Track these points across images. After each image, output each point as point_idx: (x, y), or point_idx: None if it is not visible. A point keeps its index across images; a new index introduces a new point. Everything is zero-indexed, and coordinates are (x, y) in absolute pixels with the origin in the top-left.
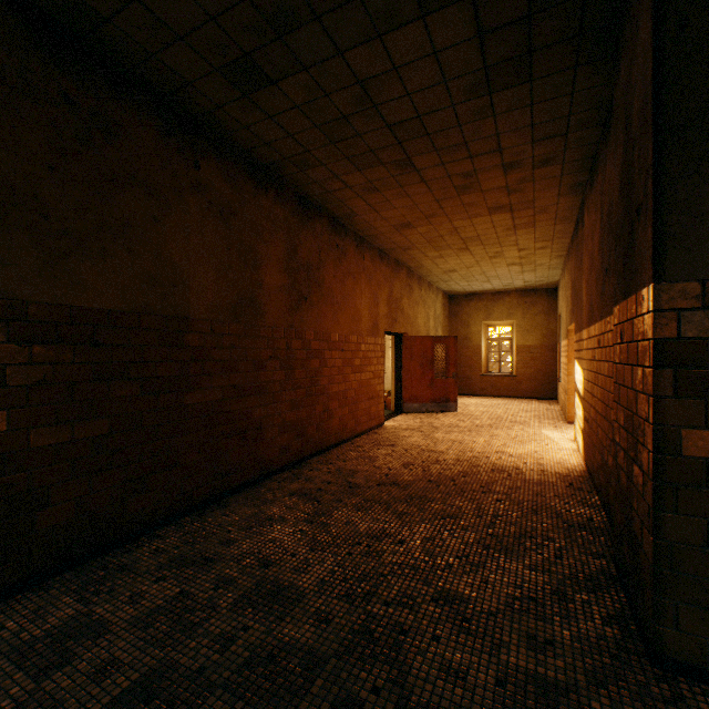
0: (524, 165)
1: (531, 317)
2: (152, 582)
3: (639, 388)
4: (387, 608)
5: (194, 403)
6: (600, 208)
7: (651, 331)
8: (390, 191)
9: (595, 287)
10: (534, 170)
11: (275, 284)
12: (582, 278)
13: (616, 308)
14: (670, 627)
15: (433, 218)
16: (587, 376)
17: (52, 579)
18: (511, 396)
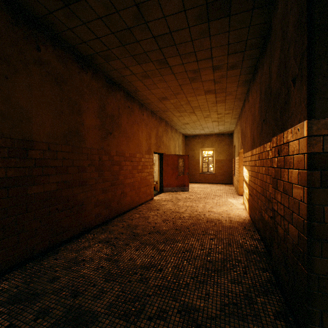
0: (223, 68)
1: (221, 146)
2: None
3: (295, 182)
4: (150, 322)
5: (36, 193)
6: (260, 90)
7: (307, 148)
8: (156, 78)
9: (256, 130)
10: (227, 71)
11: (92, 124)
12: (248, 127)
13: (275, 138)
14: (318, 325)
15: (178, 95)
16: (251, 173)
17: None
18: (213, 182)
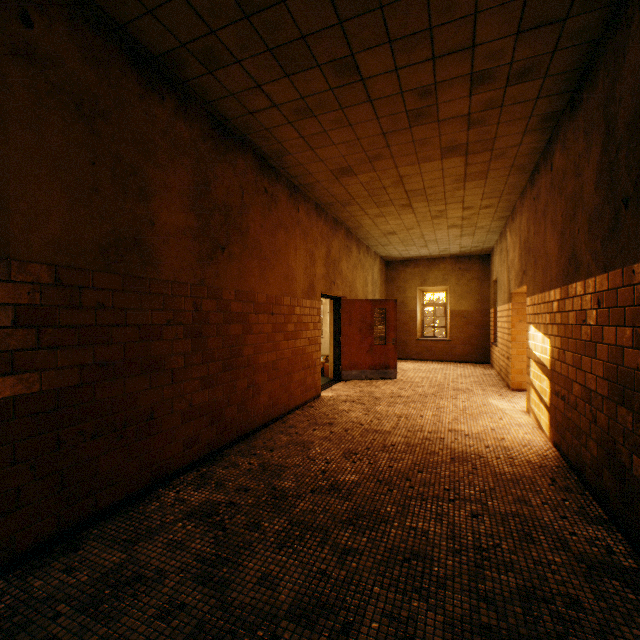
0: (497, 78)
1: (465, 283)
2: None
3: None
4: None
5: (19, 394)
6: (607, 123)
7: None
8: (328, 115)
9: (588, 232)
10: (507, 87)
11: (176, 224)
12: (548, 231)
13: None
14: None
15: (377, 162)
16: (563, 344)
17: None
18: (446, 360)
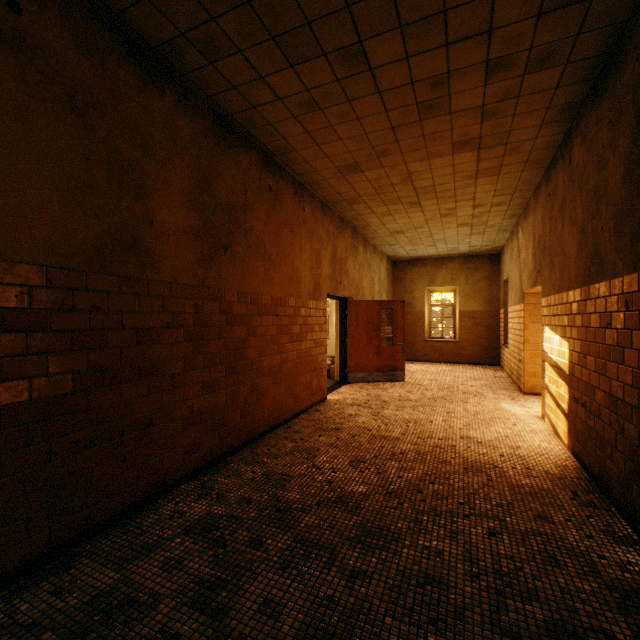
0: (515, 65)
1: (474, 283)
2: None
3: None
4: None
5: (6, 403)
6: (637, 110)
7: None
8: (334, 108)
9: (614, 229)
10: (525, 75)
11: (176, 223)
12: (566, 228)
13: None
14: None
15: (386, 158)
16: (584, 348)
17: None
18: (454, 361)
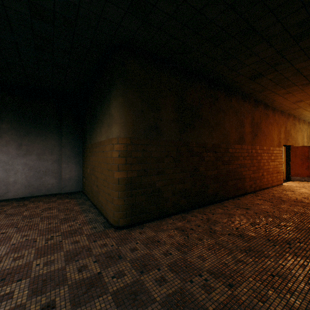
0: None
1: None
2: (235, 209)
3: None
4: None
5: (230, 168)
6: None
7: None
8: (296, 92)
9: None
10: None
11: (247, 131)
12: None
13: None
14: None
15: None
16: None
17: (209, 205)
18: None
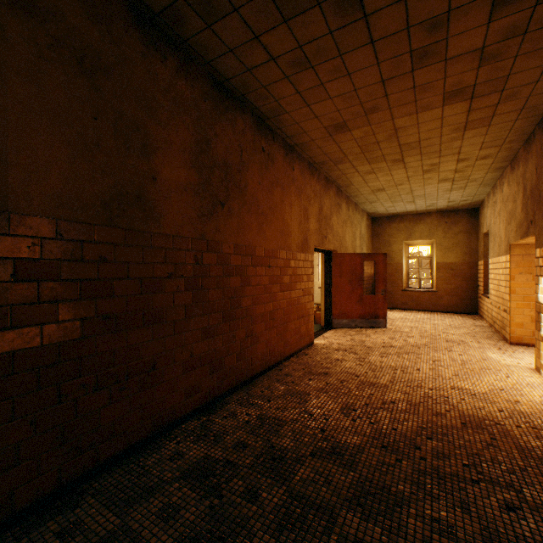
0: None
1: (451, 236)
2: None
3: None
4: None
5: (18, 349)
6: None
7: None
8: (325, 64)
9: None
10: (537, 5)
11: (177, 180)
12: None
13: None
14: None
15: (373, 114)
16: None
17: None
18: (431, 310)
